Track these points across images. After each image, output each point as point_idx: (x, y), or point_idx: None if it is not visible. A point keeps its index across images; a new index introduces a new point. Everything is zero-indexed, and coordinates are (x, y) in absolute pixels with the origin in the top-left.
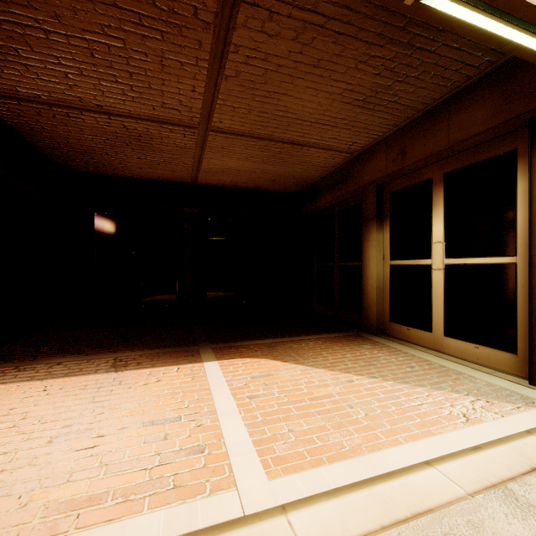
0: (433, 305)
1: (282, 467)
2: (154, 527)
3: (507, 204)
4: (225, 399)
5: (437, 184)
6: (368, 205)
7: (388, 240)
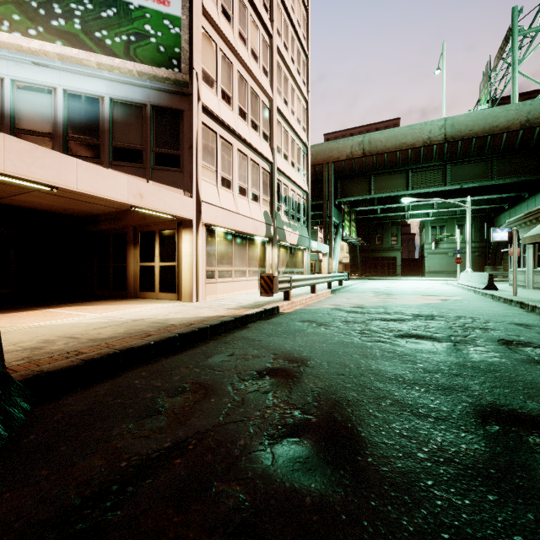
0: (156, 281)
1: (101, 313)
2: (73, 318)
3: (175, 246)
4: (70, 312)
5: (157, 234)
6: (129, 236)
7: (139, 254)
